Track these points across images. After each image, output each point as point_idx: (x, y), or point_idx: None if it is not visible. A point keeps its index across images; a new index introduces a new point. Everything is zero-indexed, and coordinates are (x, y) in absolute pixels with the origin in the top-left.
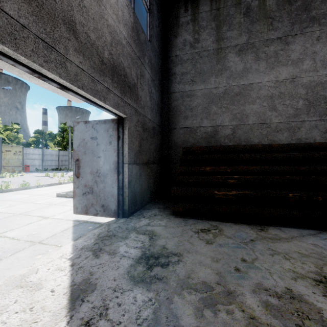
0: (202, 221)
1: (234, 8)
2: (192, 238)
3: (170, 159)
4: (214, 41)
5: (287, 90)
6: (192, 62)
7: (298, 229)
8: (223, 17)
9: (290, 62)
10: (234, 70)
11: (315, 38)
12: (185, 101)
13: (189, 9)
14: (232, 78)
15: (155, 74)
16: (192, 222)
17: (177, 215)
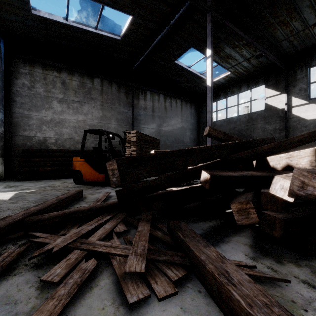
0: (33, 181)
1: (57, 78)
2: (28, 183)
3: (12, 154)
4: (44, 91)
5: (82, 125)
6: (29, 98)
7: (71, 178)
8: (50, 80)
9: (83, 113)
10: (56, 110)
11: (93, 106)
12: (24, 120)
13: (27, 66)
14: (55, 114)
15: (0, 102)
16: (28, 181)
17: (19, 180)
